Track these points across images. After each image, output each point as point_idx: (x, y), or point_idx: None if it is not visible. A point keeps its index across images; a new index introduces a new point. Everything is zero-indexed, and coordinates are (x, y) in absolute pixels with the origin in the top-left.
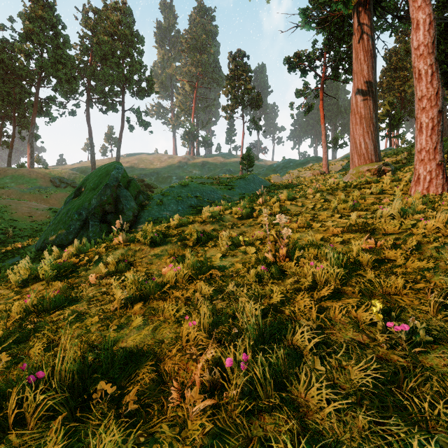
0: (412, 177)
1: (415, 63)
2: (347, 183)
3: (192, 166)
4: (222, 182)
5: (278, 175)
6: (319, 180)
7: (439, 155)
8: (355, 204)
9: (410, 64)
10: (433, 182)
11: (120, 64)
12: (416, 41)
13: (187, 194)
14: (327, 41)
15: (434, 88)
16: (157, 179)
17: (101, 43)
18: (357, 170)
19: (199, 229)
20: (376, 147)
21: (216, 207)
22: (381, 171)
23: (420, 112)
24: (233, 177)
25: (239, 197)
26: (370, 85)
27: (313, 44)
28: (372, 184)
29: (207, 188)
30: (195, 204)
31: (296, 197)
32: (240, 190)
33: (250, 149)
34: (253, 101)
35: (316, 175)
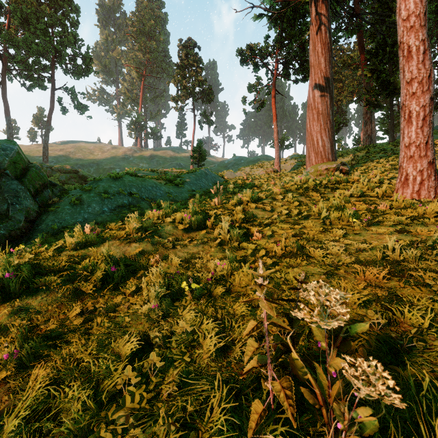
0: (382, 178)
1: (404, 37)
2: (315, 181)
3: (138, 159)
4: (169, 176)
5: (232, 171)
6: (274, 178)
7: (430, 151)
8: (355, 212)
9: (345, 77)
10: (425, 184)
11: (48, 31)
12: (406, 10)
13: (118, 189)
14: (280, 37)
15: (426, 69)
16: (97, 171)
17: (21, 2)
18: (315, 168)
19: (115, 253)
20: (333, 145)
21: (153, 210)
22: (339, 170)
23: (409, 98)
24: (182, 171)
25: (189, 195)
26: (327, 80)
27: (265, 39)
28: (343, 184)
29: (148, 183)
30: (129, 204)
31: (261, 197)
32: (190, 186)
33: (201, 141)
34: (204, 94)
35: (270, 173)
